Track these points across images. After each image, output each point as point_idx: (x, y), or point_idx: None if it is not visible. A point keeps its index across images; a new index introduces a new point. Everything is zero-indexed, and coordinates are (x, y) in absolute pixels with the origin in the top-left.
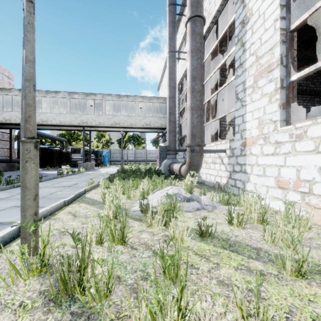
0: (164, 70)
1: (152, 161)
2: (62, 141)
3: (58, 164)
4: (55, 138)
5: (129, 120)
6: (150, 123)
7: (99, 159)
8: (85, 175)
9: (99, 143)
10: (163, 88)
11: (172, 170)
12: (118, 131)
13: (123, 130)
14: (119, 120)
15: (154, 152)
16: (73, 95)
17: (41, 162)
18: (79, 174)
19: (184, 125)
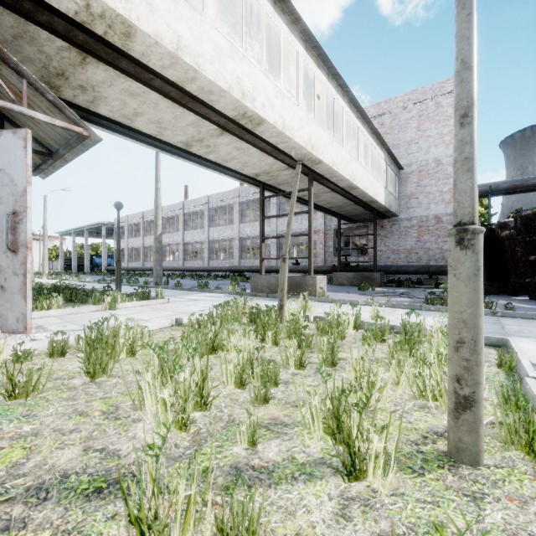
0: None
1: None
2: None
3: (499, 280)
4: None
5: None
6: None
7: None
8: (166, 292)
9: None
10: None
11: None
12: (249, 142)
13: (232, 132)
14: None
15: None
16: None
17: None
18: (191, 291)
19: None
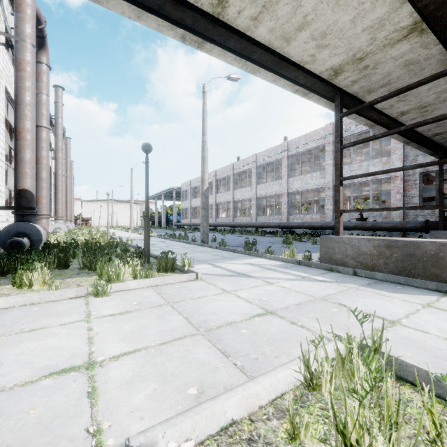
0: None
1: None
2: None
3: None
4: None
5: None
6: None
7: None
8: (207, 252)
9: None
10: None
11: None
12: None
13: None
14: None
15: None
16: None
17: None
18: (236, 254)
19: None
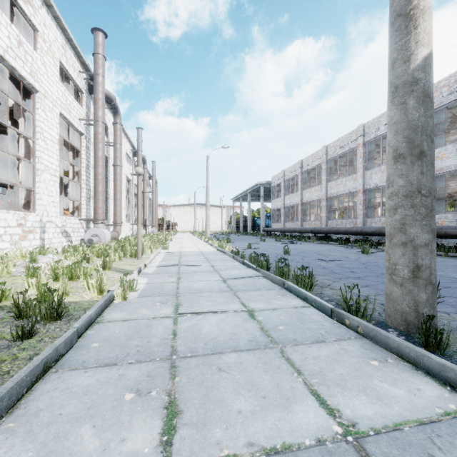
0: None
1: None
2: None
3: None
4: None
5: None
6: None
7: None
8: None
9: None
10: None
11: None
12: None
13: None
14: None
15: None
16: None
17: None
18: None
19: None
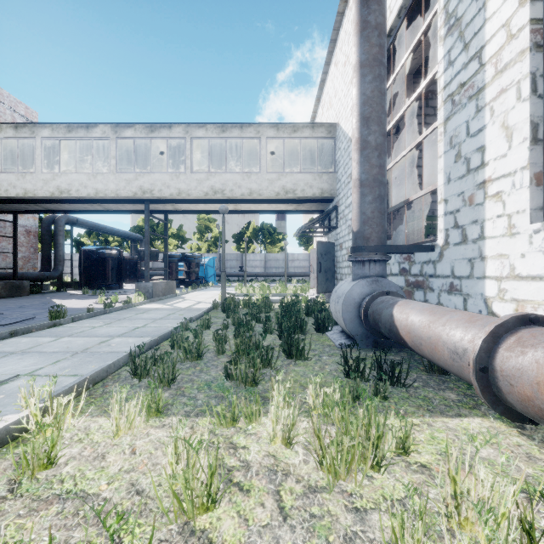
0: (327, 64)
1: (298, 276)
2: (135, 239)
3: (116, 281)
4: (118, 232)
5: (245, 182)
6: (295, 187)
7: (193, 272)
8: (127, 316)
9: (202, 242)
10: (324, 111)
11: (385, 327)
12: None
13: (234, 209)
14: (223, 184)
15: (302, 257)
16: (124, 131)
17: (84, 278)
18: (121, 311)
19: (390, 180)
